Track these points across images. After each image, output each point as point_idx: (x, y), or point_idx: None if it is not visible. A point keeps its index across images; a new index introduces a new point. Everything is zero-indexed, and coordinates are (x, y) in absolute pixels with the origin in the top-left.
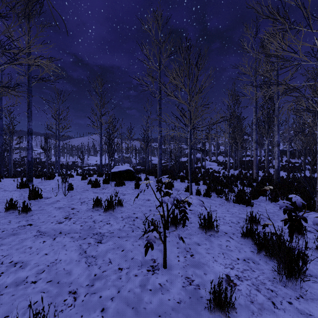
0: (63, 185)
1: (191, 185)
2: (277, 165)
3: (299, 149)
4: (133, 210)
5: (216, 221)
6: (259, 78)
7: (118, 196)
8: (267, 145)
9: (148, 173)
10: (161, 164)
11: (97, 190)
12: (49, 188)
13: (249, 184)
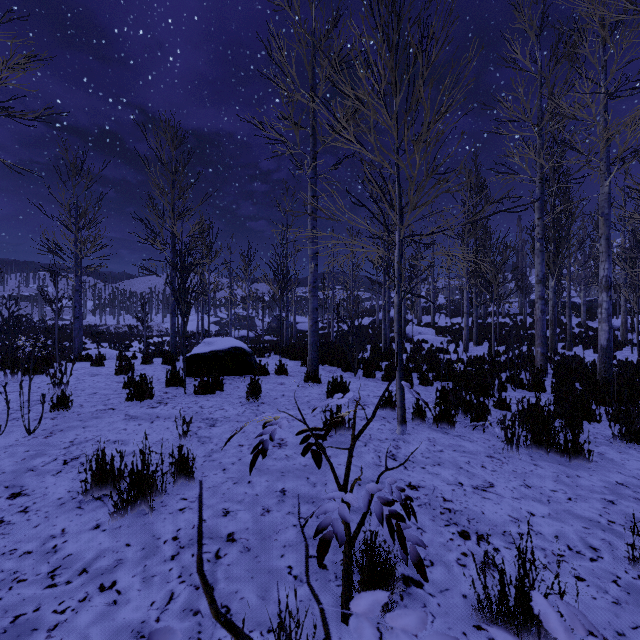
0: (54, 391)
1: (403, 397)
2: (605, 338)
3: (627, 298)
4: (227, 494)
5: (561, 595)
6: (549, 128)
7: (194, 428)
8: (552, 291)
9: (287, 354)
10: (317, 335)
11: (140, 407)
12: (4, 404)
13: (534, 384)
